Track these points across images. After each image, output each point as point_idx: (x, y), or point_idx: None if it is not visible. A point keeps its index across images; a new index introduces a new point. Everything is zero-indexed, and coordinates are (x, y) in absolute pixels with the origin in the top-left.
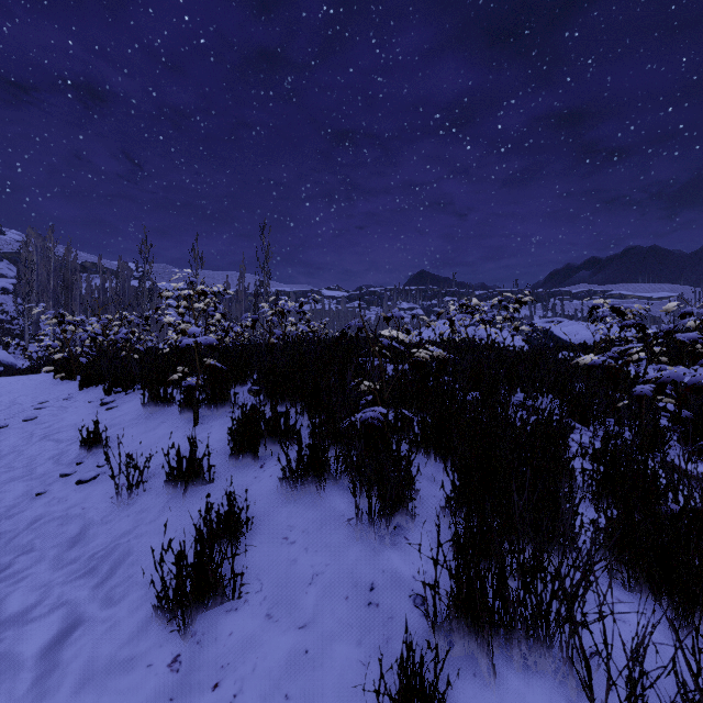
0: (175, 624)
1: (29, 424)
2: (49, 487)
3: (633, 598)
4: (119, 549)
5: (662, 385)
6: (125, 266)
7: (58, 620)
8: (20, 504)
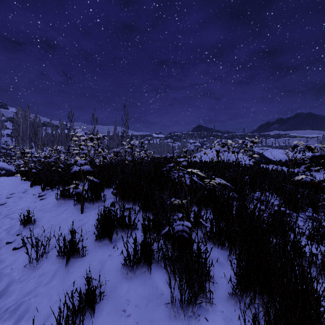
0: None
1: (1, 207)
2: None
3: None
4: (22, 306)
5: None
6: (62, 123)
7: None
8: None
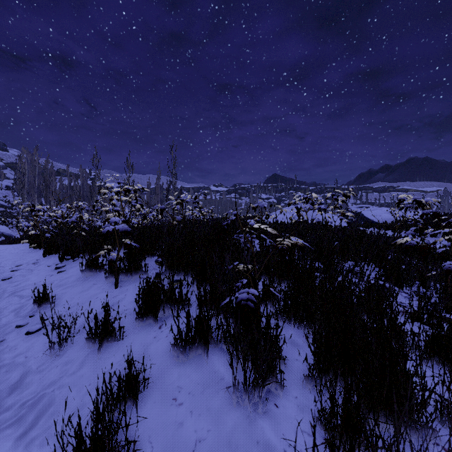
0: None
1: (4, 282)
2: (7, 336)
3: None
4: (44, 399)
5: None
6: (84, 171)
7: None
8: None
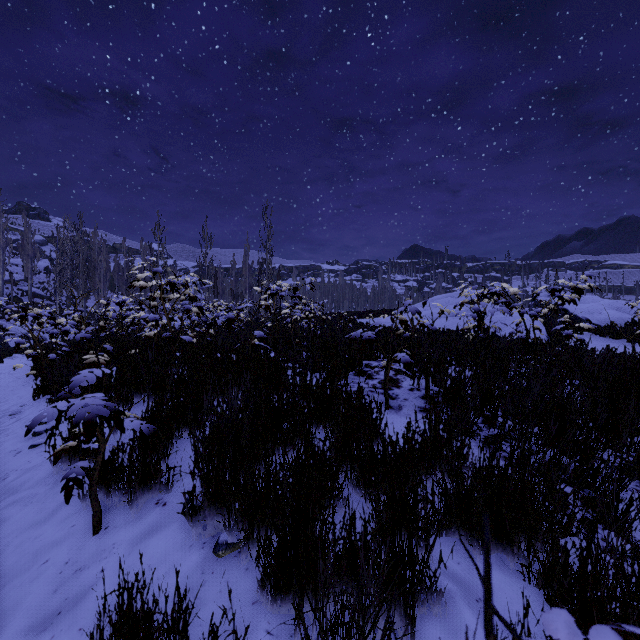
0: None
1: None
2: None
3: None
4: None
5: None
6: (147, 247)
7: None
8: None
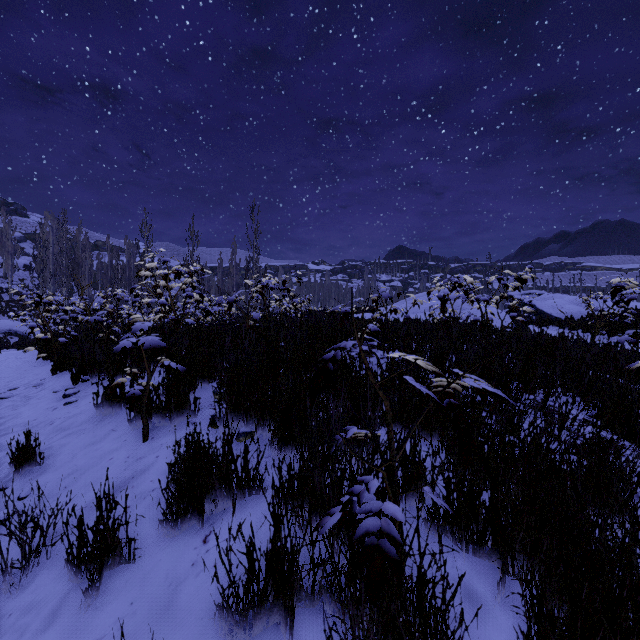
0: None
1: None
2: None
3: None
4: None
5: None
6: (131, 244)
7: None
8: None
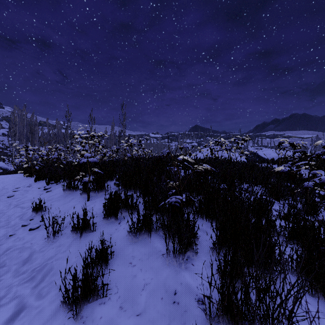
0: (72, 311)
1: (9, 199)
2: (16, 231)
3: (314, 300)
4: (47, 266)
5: (322, 184)
6: (59, 123)
7: (13, 306)
8: (1, 240)
